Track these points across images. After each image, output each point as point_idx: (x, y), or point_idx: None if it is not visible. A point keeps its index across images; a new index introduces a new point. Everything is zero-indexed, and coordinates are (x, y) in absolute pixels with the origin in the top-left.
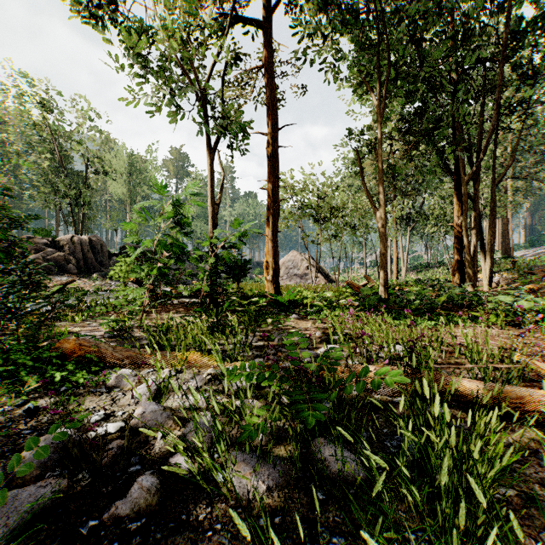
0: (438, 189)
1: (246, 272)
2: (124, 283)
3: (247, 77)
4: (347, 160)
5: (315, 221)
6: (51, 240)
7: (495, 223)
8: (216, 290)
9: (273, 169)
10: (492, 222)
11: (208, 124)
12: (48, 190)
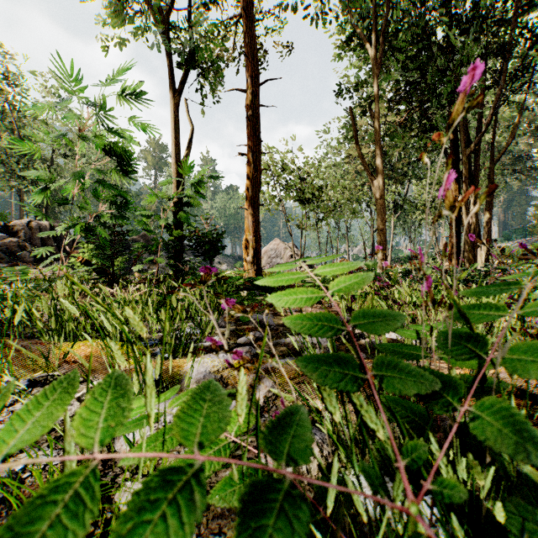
0: (426, 175)
1: (220, 247)
2: (88, 272)
3: (224, 31)
4: (331, 148)
5: (300, 203)
6: (4, 225)
7: (491, 205)
8: (182, 269)
9: (254, 131)
10: (489, 204)
11: (171, 61)
12: (2, 170)
